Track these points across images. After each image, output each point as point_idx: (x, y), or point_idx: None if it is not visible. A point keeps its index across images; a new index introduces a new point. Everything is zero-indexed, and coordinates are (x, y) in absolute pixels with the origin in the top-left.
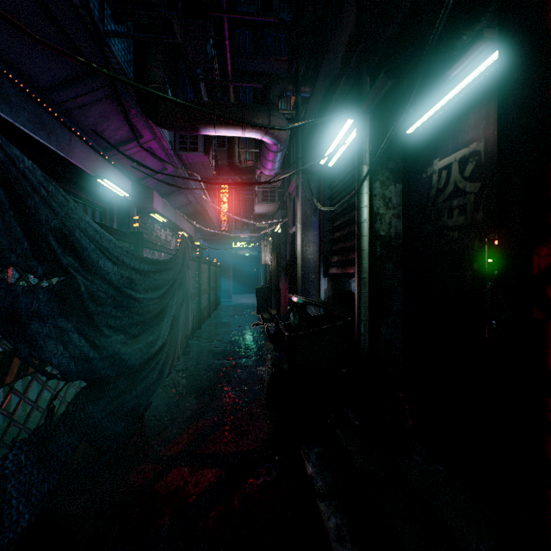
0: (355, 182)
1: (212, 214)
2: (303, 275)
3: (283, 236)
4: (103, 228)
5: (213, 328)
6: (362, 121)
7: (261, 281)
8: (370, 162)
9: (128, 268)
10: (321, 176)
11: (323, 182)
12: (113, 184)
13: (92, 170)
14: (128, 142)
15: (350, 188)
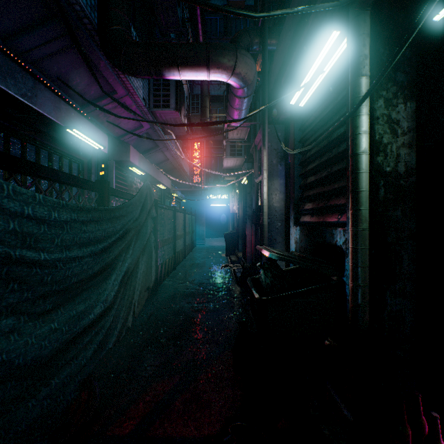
0: (337, 113)
1: (187, 170)
2: (269, 223)
3: (249, 187)
4: (53, 173)
5: (187, 269)
6: (361, 18)
7: (229, 227)
8: (370, 74)
9: (16, 216)
10: (291, 118)
11: (293, 124)
12: (83, 135)
13: (62, 121)
14: (103, 98)
15: (331, 122)
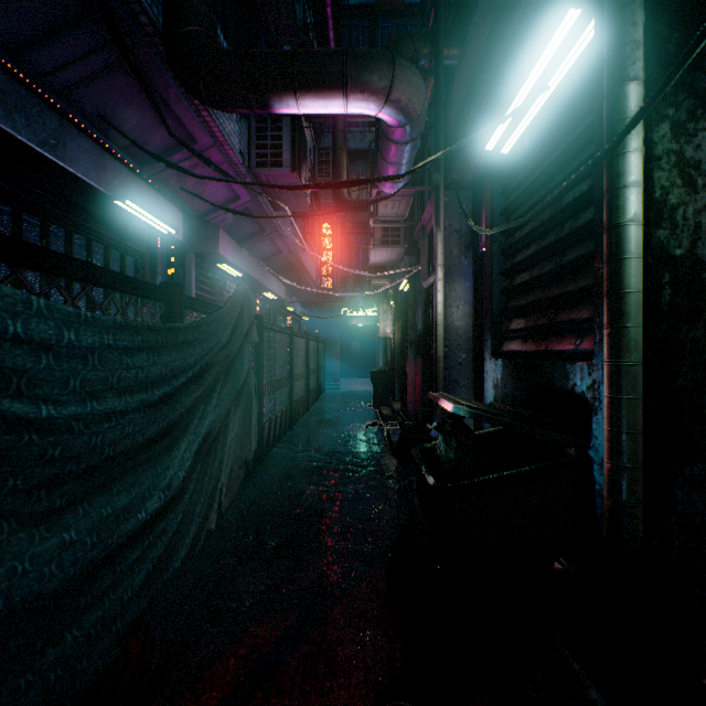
0: (574, 158)
1: (311, 270)
2: (446, 354)
3: (412, 295)
4: (86, 269)
5: (311, 428)
6: None
7: (379, 360)
8: (644, 77)
9: None
10: (486, 175)
11: (490, 185)
12: (142, 210)
13: (107, 187)
14: (175, 151)
15: (563, 174)
